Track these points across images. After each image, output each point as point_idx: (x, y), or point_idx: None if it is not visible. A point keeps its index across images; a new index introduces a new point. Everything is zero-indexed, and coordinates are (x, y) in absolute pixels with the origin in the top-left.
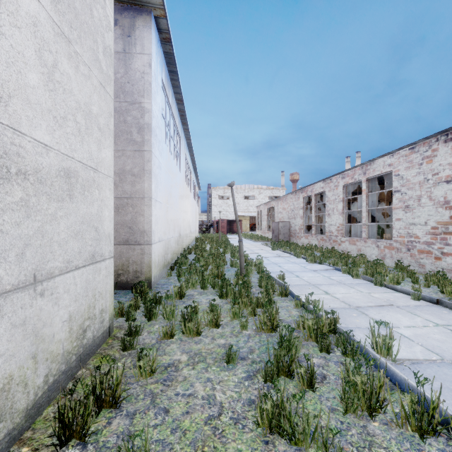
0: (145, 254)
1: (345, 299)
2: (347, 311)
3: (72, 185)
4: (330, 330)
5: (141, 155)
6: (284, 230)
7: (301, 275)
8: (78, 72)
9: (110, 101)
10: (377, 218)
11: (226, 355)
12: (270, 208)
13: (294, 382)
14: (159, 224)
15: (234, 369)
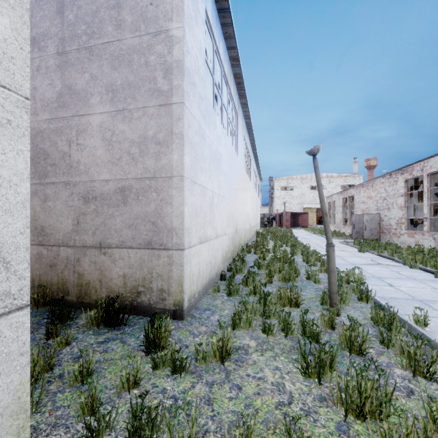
0: (174, 265)
1: None
2: None
3: None
4: None
5: (168, 111)
6: (372, 225)
7: None
8: None
9: None
10: None
11: None
12: (348, 198)
13: None
14: (201, 218)
15: None
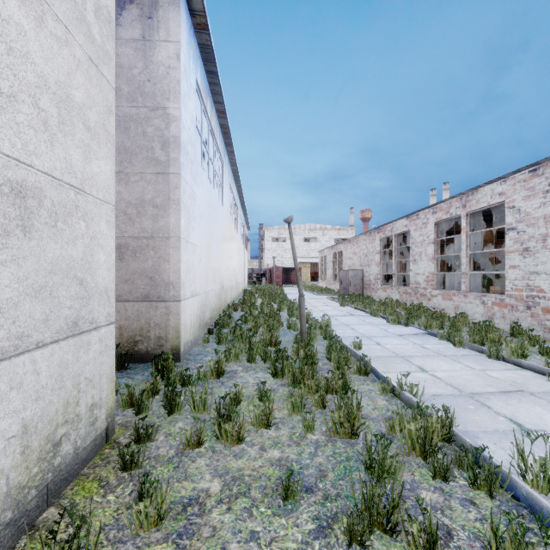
0: (172, 314)
1: (450, 379)
2: (458, 400)
3: (29, 210)
4: (441, 436)
5: (166, 180)
6: (356, 281)
7: (383, 341)
8: (42, 28)
9: (109, 90)
10: (478, 265)
11: (282, 488)
12: (337, 253)
13: (399, 545)
14: (193, 274)
15: (296, 511)
